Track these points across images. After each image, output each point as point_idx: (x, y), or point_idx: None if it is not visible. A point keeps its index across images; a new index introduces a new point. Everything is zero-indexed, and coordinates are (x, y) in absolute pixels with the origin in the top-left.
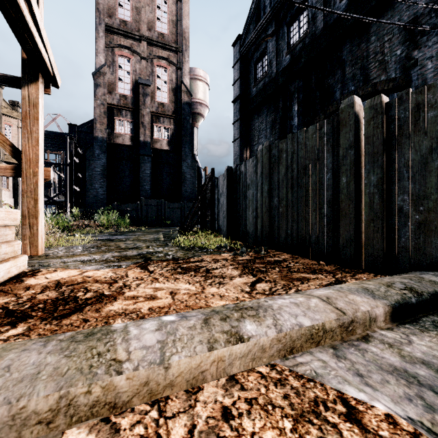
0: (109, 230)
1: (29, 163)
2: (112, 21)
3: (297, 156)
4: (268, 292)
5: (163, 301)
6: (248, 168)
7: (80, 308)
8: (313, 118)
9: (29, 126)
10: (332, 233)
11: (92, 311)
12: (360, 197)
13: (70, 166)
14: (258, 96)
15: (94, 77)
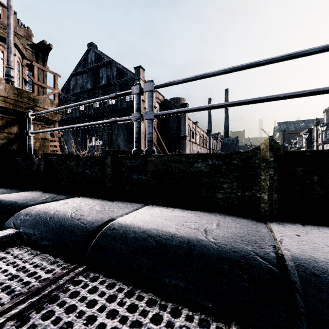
0: None
1: None
2: None
3: None
4: None
5: None
6: None
7: None
8: (86, 136)
9: None
10: None
11: None
12: None
13: None
14: (67, 119)
15: None
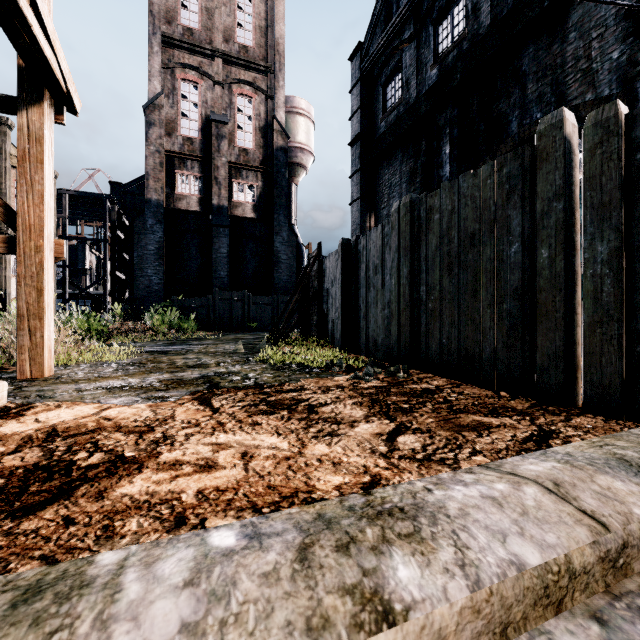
0: (165, 336)
1: (29, 232)
2: (172, 29)
3: (458, 217)
4: (421, 455)
5: (227, 474)
6: (376, 240)
7: (68, 490)
8: (474, 165)
9: (28, 173)
10: (521, 345)
11: (89, 496)
12: (573, 283)
13: (112, 243)
14: (388, 133)
15: (146, 112)
